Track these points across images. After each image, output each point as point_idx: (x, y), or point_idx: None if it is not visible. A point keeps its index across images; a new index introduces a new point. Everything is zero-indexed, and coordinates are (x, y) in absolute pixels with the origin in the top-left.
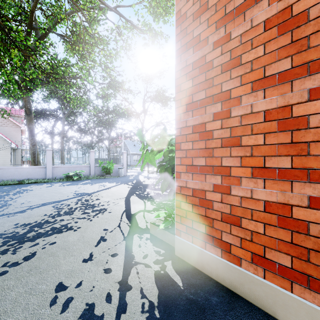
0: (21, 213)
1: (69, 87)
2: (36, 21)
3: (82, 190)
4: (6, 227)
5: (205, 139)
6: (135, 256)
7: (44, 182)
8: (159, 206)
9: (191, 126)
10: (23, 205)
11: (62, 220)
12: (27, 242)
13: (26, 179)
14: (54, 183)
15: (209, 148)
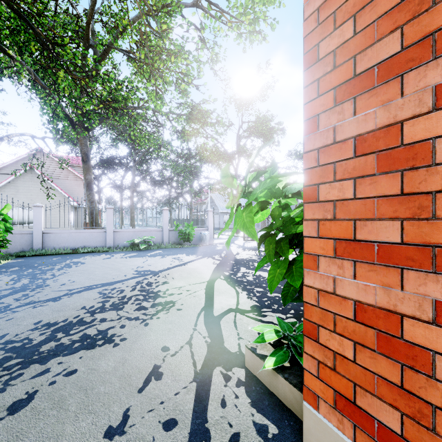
0: (53, 302)
1: (134, 120)
2: (95, 37)
3: (148, 266)
4: (21, 328)
5: (400, 169)
6: (211, 435)
7: (103, 251)
8: (261, 302)
9: (351, 140)
10: (63, 287)
11: (102, 321)
12: (34, 365)
13: (82, 247)
14: (115, 253)
15: (416, 194)
